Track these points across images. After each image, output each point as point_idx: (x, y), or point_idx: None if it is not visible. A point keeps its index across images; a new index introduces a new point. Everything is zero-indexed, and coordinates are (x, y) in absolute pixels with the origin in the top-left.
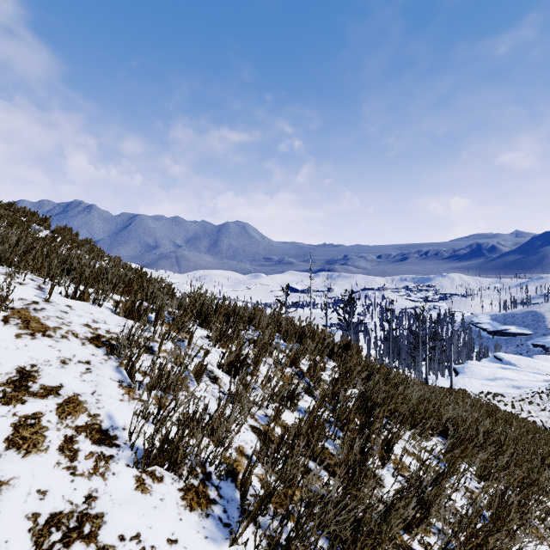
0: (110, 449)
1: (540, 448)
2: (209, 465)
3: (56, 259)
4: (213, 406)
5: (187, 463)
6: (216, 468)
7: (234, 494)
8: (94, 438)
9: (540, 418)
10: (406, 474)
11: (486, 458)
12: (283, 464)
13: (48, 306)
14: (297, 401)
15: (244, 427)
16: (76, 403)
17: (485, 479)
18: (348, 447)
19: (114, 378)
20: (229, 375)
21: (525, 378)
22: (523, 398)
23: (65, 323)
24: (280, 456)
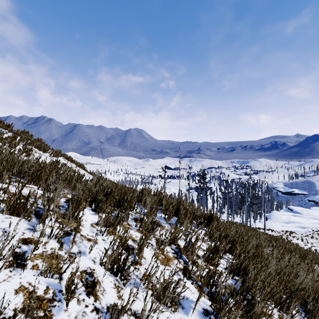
0: None
1: None
2: None
3: None
4: None
5: None
6: None
7: None
8: None
9: None
10: None
11: None
12: None
13: None
14: (178, 301)
15: None
16: None
17: None
18: None
19: None
20: (111, 273)
21: (307, 222)
22: (307, 234)
23: None
24: None
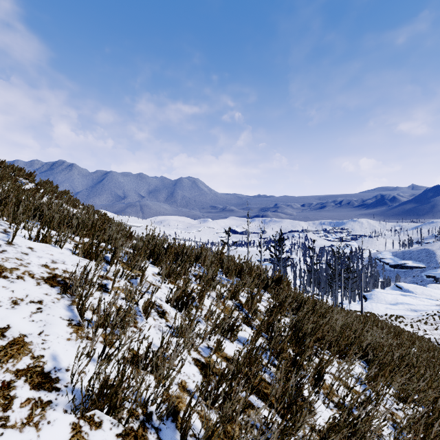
0: (49, 394)
1: (439, 364)
2: (150, 405)
3: (21, 205)
4: (159, 341)
5: (128, 405)
6: (157, 408)
7: (173, 436)
8: (34, 382)
9: (434, 335)
10: (334, 399)
11: (405, 383)
12: (222, 400)
13: (10, 248)
14: (237, 333)
15: (187, 361)
16: (20, 345)
17: (402, 400)
18: (284, 382)
19: (64, 317)
20: (176, 309)
21: (421, 303)
22: (420, 319)
23: (24, 264)
24: (220, 392)
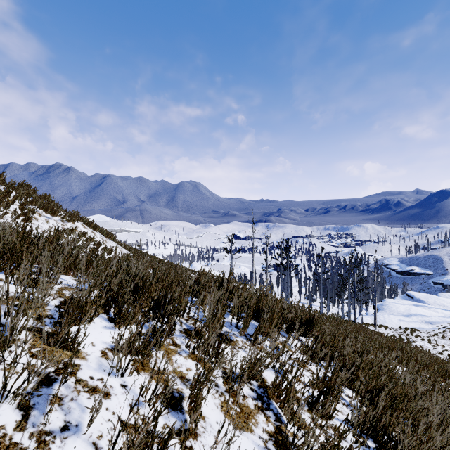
0: None
1: None
2: None
3: None
4: None
5: None
6: None
7: None
8: None
9: None
10: None
11: None
12: None
13: None
14: None
15: None
16: None
17: None
18: None
19: None
20: None
21: (435, 314)
22: (436, 333)
23: None
24: None
